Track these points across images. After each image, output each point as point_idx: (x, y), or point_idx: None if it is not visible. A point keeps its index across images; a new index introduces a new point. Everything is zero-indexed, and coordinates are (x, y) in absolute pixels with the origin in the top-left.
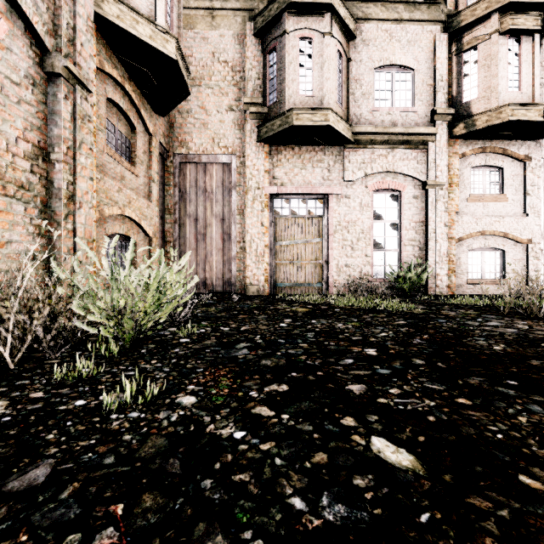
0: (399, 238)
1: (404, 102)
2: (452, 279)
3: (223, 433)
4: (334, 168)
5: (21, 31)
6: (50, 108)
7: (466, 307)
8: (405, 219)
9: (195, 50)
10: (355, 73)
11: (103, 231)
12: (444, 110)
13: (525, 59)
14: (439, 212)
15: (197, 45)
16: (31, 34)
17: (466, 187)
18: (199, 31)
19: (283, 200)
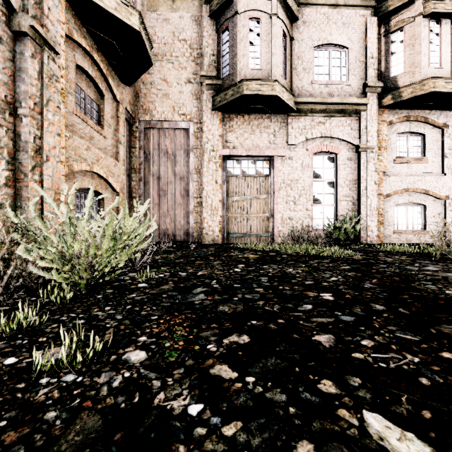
0: (335, 194)
1: (339, 76)
2: (381, 230)
3: (174, 406)
4: (279, 133)
5: None
6: (17, 65)
7: (398, 253)
8: (341, 178)
9: (158, 30)
10: (297, 51)
11: (72, 185)
12: (375, 83)
13: (445, 38)
14: (369, 171)
15: (159, 25)
16: None
17: (392, 150)
18: (161, 12)
19: (234, 161)
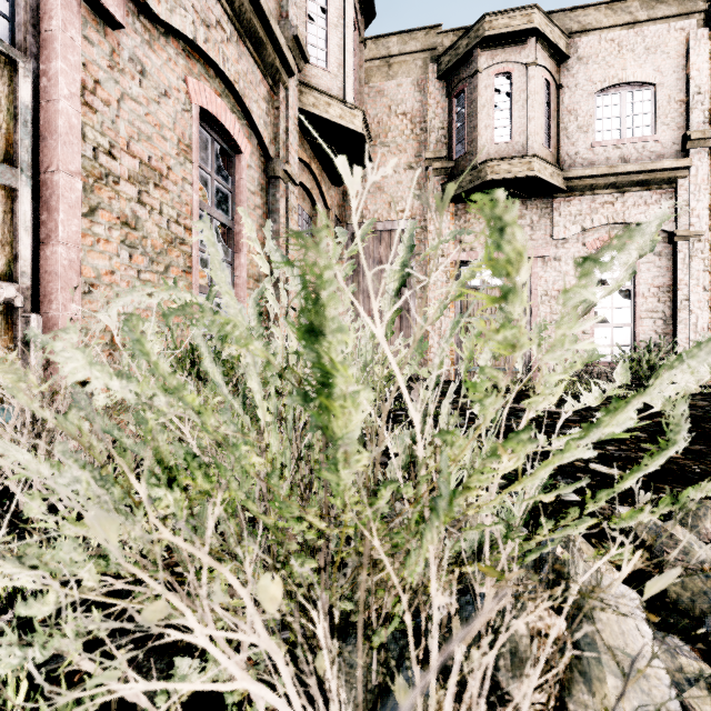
0: (633, 309)
1: (639, 129)
2: None
3: None
4: (539, 225)
5: (255, 148)
6: (270, 207)
7: None
8: (642, 284)
9: (370, 106)
10: (568, 102)
11: None
12: (703, 133)
13: None
14: (694, 272)
15: (372, 100)
16: (261, 147)
17: None
18: (374, 84)
19: None
